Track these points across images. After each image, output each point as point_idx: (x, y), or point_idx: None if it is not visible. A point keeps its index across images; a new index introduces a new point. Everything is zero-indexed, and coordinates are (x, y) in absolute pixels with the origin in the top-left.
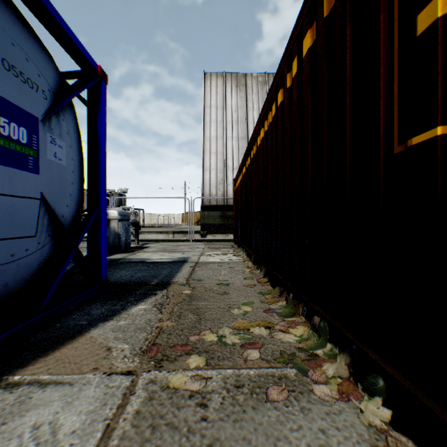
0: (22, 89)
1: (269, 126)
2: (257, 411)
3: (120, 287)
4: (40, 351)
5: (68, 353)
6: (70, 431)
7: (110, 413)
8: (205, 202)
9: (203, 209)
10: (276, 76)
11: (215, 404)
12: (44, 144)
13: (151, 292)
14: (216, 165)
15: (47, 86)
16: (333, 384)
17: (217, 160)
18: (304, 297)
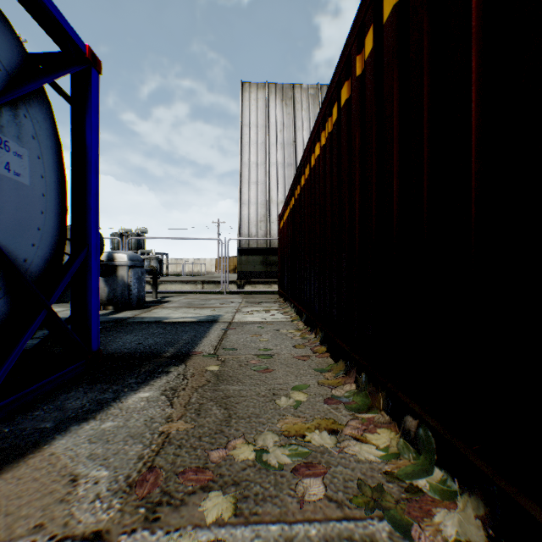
0: None
1: (328, 138)
2: None
3: (119, 361)
4: None
5: (2, 489)
6: None
7: None
8: (243, 244)
9: (240, 253)
10: (338, 65)
11: None
12: None
13: (162, 370)
14: (257, 198)
15: None
16: None
17: (258, 191)
18: (386, 382)
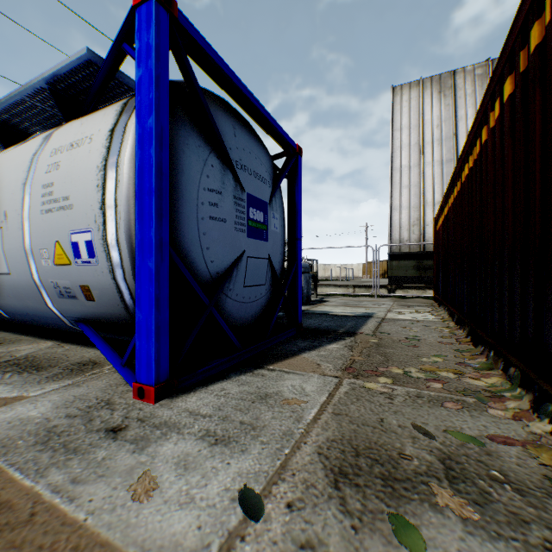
0: (260, 187)
1: (473, 164)
2: (431, 408)
3: (312, 331)
4: (276, 359)
5: (293, 362)
6: (310, 391)
7: (330, 389)
8: (394, 249)
9: (391, 259)
10: (478, 110)
11: (399, 400)
12: (269, 220)
13: (341, 338)
14: (409, 202)
15: (269, 177)
16: (509, 412)
17: (410, 195)
18: (501, 351)
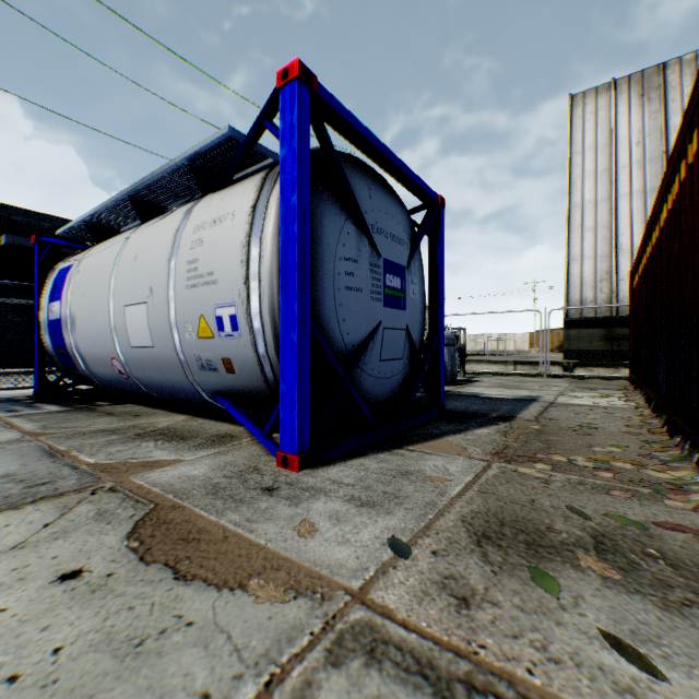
0: (397, 250)
1: (670, 206)
2: (593, 495)
3: (458, 414)
4: (415, 440)
5: (434, 444)
6: (455, 471)
7: (476, 471)
8: (571, 313)
9: (567, 326)
10: (675, 139)
11: (556, 485)
12: (407, 286)
13: (492, 422)
14: (594, 250)
15: (407, 237)
16: (690, 504)
17: (595, 240)
18: (695, 439)
